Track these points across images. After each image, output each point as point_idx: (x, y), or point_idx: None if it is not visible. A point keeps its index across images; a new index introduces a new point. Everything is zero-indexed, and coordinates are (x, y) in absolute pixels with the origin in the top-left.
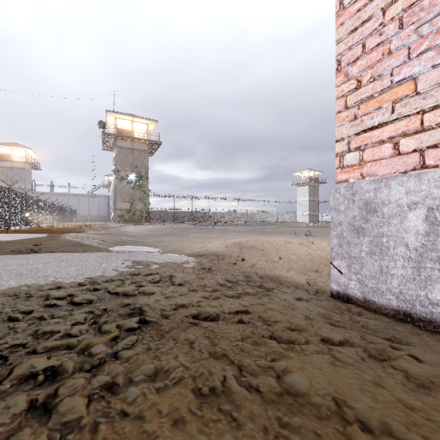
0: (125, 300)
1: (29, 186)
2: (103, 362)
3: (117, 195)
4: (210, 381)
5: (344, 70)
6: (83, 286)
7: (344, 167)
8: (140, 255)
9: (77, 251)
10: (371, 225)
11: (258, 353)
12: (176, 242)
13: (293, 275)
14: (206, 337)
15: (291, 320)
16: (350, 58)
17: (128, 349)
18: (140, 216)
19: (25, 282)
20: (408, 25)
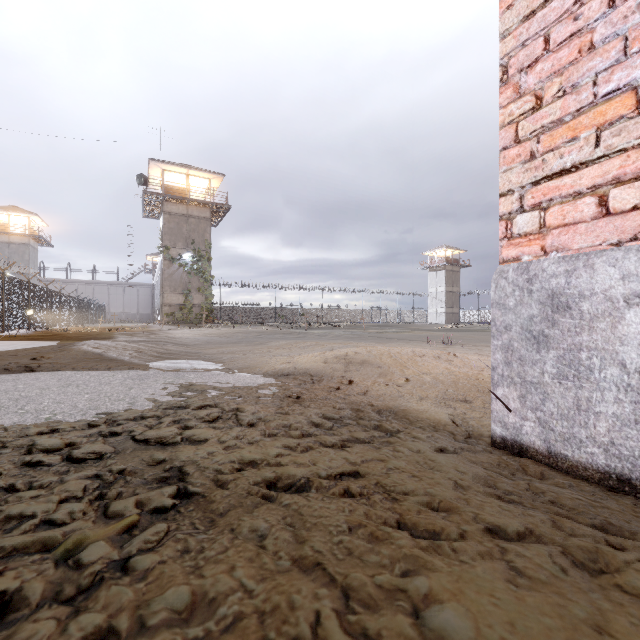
0: (158, 453)
1: (35, 270)
2: (98, 582)
3: (164, 284)
4: (290, 624)
5: (513, 81)
6: (95, 427)
7: (514, 237)
8: (193, 375)
9: (96, 368)
10: (561, 331)
11: (379, 558)
12: (249, 354)
13: (429, 408)
14: (288, 524)
15: (432, 491)
16: (523, 60)
17: (148, 552)
18: (199, 315)
19: (1, 422)
20: (624, 0)
